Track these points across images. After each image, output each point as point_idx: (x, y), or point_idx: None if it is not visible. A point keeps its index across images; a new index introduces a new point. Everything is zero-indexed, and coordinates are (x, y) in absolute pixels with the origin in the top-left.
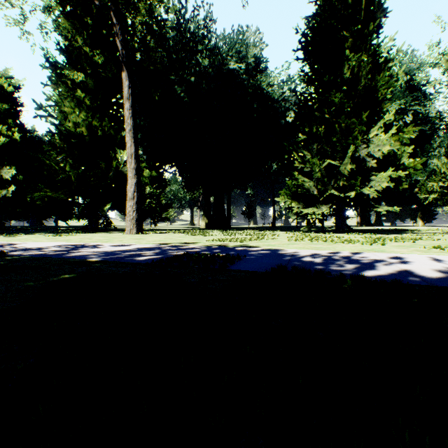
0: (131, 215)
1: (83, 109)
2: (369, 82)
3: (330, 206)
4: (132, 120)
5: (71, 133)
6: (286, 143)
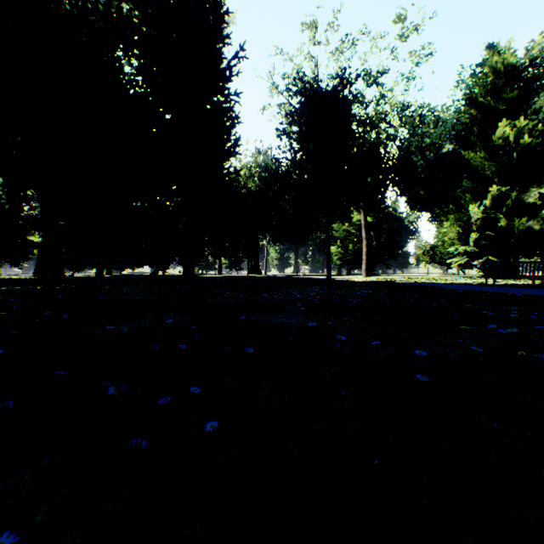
0: (363, 267)
1: (357, 214)
2: (486, 163)
3: (468, 258)
4: (363, 221)
5: (354, 225)
6: (439, 217)
